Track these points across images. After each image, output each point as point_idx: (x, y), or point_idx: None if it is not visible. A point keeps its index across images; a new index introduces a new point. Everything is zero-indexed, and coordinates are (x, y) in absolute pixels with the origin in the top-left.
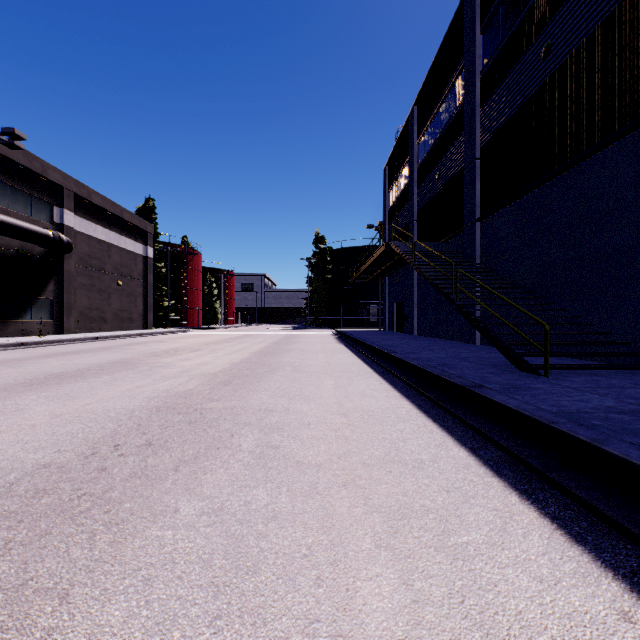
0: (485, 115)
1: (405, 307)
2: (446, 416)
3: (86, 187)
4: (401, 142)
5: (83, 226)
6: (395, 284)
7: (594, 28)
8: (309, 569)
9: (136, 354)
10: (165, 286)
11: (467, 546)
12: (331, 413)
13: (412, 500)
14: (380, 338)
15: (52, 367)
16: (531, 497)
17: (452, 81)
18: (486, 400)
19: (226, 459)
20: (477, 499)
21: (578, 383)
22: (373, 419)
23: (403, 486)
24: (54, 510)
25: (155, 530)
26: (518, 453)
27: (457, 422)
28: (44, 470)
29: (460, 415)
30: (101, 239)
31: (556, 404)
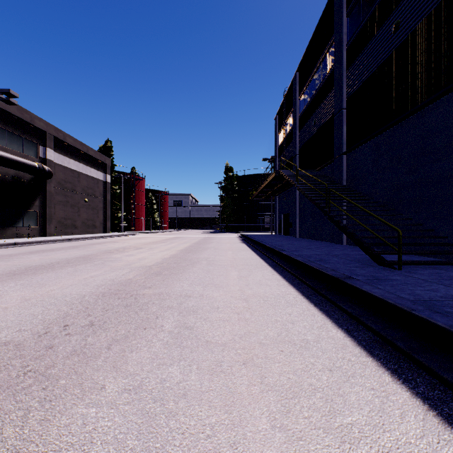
0: (349, 76)
1: (290, 217)
2: (324, 301)
3: (62, 132)
4: (287, 98)
5: (60, 160)
6: (283, 201)
7: (433, 8)
8: (211, 452)
9: (95, 251)
10: (119, 202)
11: (352, 427)
12: (235, 298)
13: (301, 379)
14: (272, 239)
15: (32, 261)
16: (401, 376)
17: (325, 52)
18: (356, 289)
19: (150, 338)
20: (356, 378)
21: (425, 275)
22: (267, 304)
23: (293, 365)
24: (1, 386)
25: (81, 407)
26: (386, 335)
27: (333, 306)
28: (3, 348)
29: (335, 301)
30: (73, 169)
31: (412, 293)
